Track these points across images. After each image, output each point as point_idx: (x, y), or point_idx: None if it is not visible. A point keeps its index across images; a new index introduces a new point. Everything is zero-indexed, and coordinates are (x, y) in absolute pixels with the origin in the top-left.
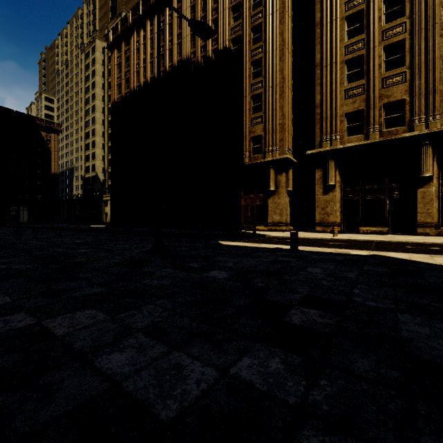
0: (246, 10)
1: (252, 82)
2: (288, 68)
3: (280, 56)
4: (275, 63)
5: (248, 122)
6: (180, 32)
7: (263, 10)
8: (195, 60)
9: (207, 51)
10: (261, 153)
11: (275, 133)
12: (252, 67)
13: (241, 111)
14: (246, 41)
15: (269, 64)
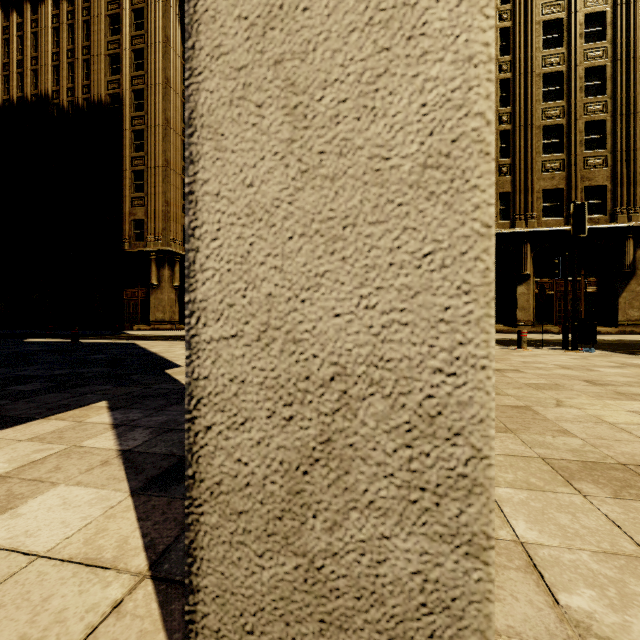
0: (126, 67)
1: (133, 155)
2: (175, 150)
3: (163, 136)
4: (157, 141)
5: (128, 202)
6: (36, 55)
7: (145, 76)
8: (59, 103)
9: (76, 98)
10: (144, 240)
11: (157, 220)
12: (133, 137)
13: (120, 186)
14: (126, 105)
15: (151, 140)
